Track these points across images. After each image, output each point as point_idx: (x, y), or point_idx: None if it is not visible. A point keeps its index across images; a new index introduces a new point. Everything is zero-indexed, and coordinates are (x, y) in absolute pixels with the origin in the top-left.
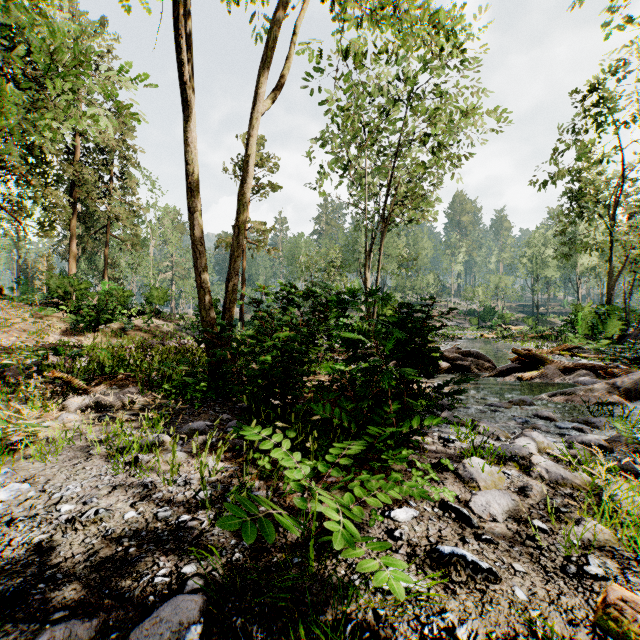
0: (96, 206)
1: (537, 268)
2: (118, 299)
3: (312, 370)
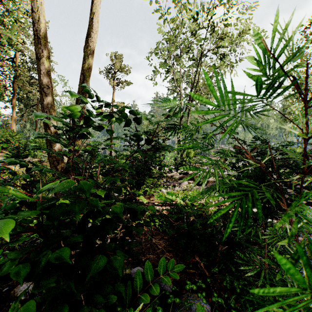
0: (30, 93)
1: (265, 129)
2: (40, 144)
3: (148, 193)
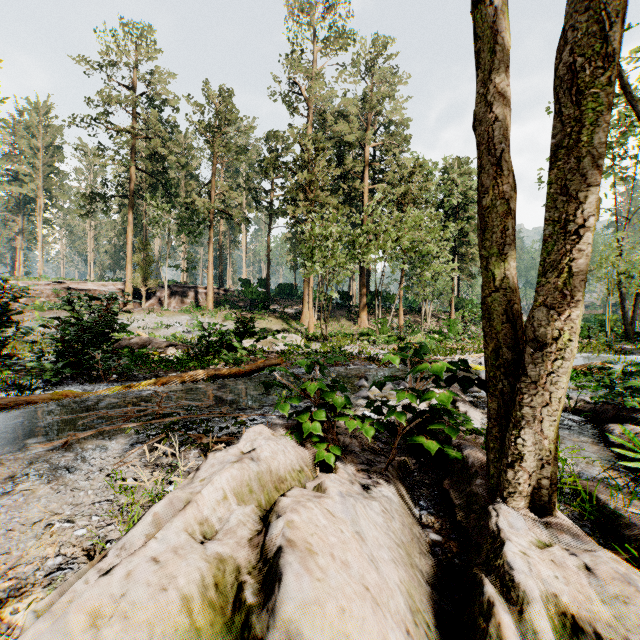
0: None
1: None
2: None
3: None
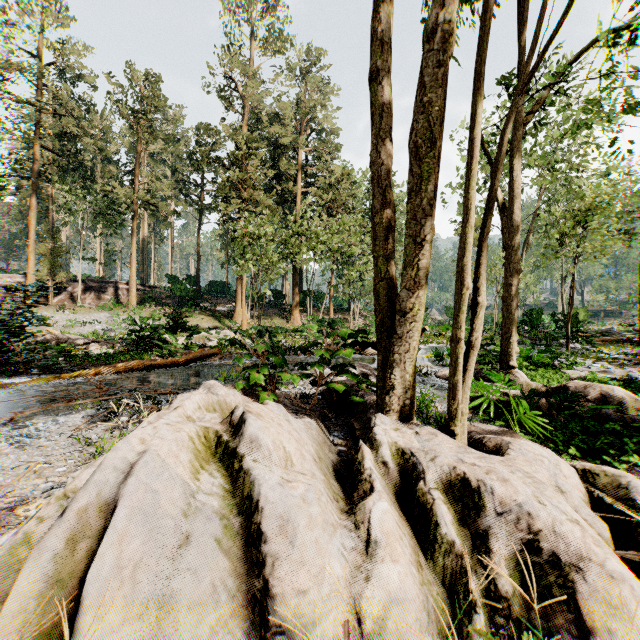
0: None
1: None
2: None
3: None
